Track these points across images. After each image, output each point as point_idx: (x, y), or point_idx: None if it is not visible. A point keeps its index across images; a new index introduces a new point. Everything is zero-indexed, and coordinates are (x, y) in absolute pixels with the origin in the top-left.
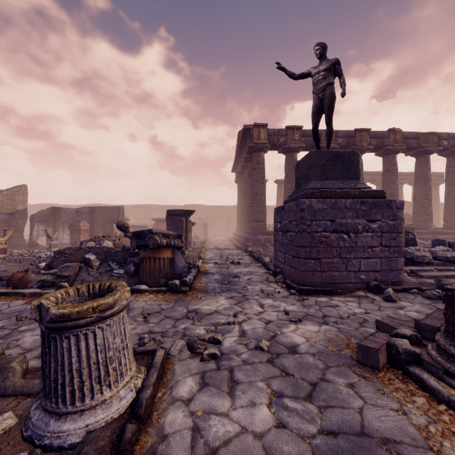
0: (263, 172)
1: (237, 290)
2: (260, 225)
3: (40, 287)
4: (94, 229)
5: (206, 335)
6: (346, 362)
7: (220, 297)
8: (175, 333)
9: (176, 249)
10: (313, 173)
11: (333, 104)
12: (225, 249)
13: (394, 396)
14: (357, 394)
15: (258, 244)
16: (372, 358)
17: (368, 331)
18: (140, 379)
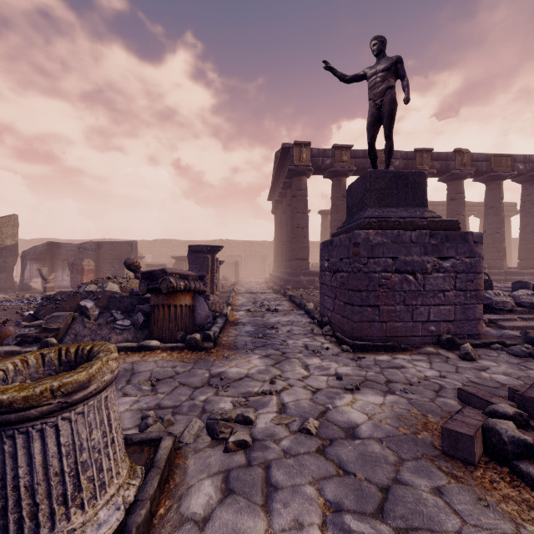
0: (305, 200)
1: (274, 346)
2: (302, 263)
3: (20, 344)
4: (100, 269)
5: (233, 412)
6: (426, 453)
7: (252, 356)
8: (192, 408)
9: (197, 293)
10: (369, 198)
11: (394, 112)
12: (260, 293)
13: (503, 510)
14: (449, 507)
15: (299, 287)
16: (464, 449)
17: (448, 403)
18: (133, 488)
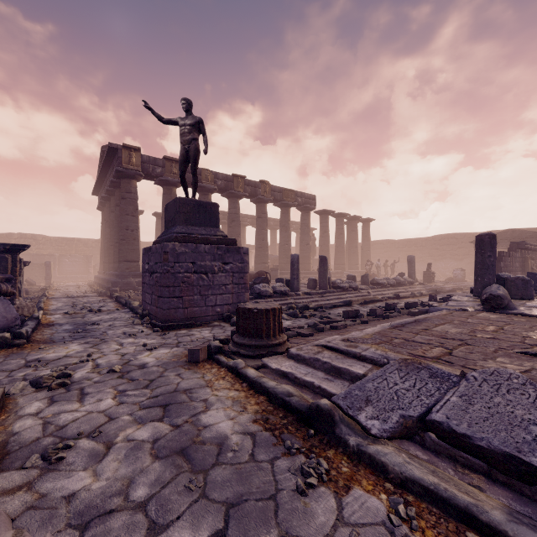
0: (135, 203)
1: (94, 336)
2: (132, 265)
3: None
4: None
5: (54, 373)
6: (181, 365)
7: (71, 344)
8: (13, 380)
9: (4, 296)
10: (179, 218)
11: (198, 158)
12: (81, 297)
13: (202, 372)
14: (180, 377)
15: (129, 289)
16: (196, 356)
17: None
18: None
